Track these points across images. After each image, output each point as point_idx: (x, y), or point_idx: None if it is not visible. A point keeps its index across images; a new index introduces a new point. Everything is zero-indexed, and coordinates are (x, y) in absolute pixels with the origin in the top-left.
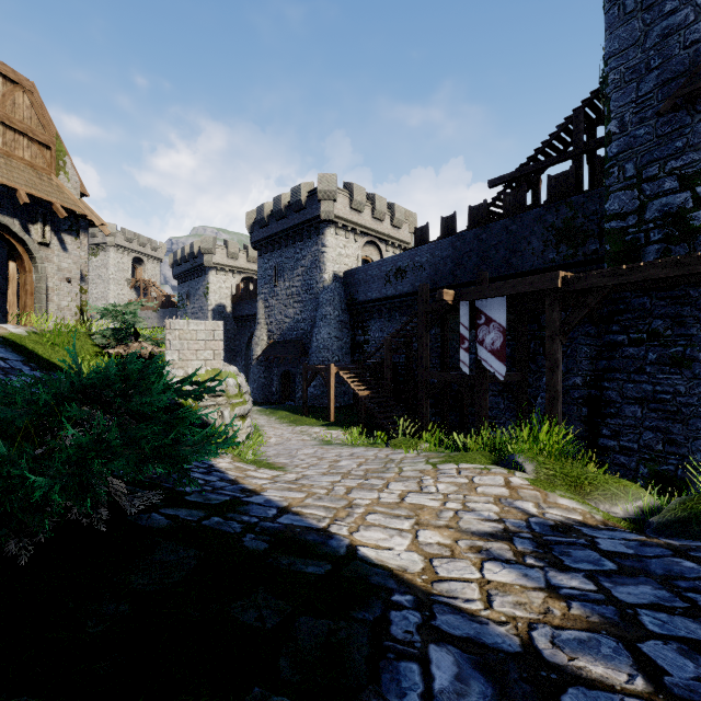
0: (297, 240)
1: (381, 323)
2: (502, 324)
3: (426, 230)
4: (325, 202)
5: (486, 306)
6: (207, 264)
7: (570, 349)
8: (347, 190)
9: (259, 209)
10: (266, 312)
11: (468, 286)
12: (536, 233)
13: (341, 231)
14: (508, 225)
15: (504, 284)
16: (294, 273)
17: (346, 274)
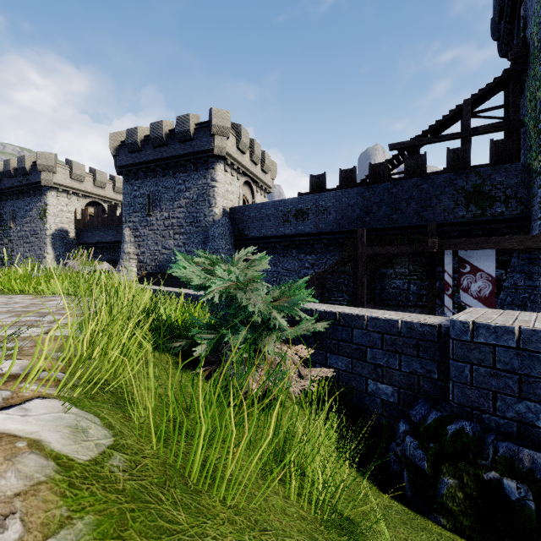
0: (179, 171)
1: (275, 258)
2: (491, 274)
3: (324, 178)
4: (219, 137)
5: (472, 256)
6: (45, 183)
7: (533, 296)
8: (234, 130)
9: (129, 132)
10: (136, 242)
11: (376, 231)
12: (447, 193)
13: (228, 168)
14: (420, 183)
15: (508, 238)
16: (174, 204)
17: (234, 210)
